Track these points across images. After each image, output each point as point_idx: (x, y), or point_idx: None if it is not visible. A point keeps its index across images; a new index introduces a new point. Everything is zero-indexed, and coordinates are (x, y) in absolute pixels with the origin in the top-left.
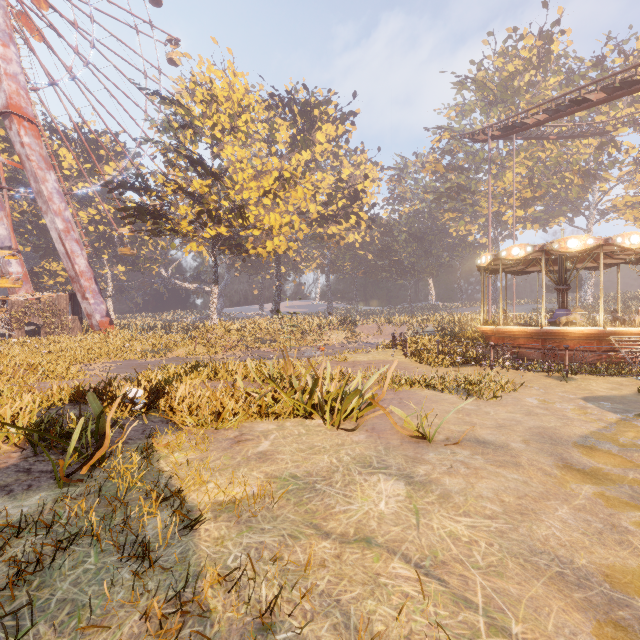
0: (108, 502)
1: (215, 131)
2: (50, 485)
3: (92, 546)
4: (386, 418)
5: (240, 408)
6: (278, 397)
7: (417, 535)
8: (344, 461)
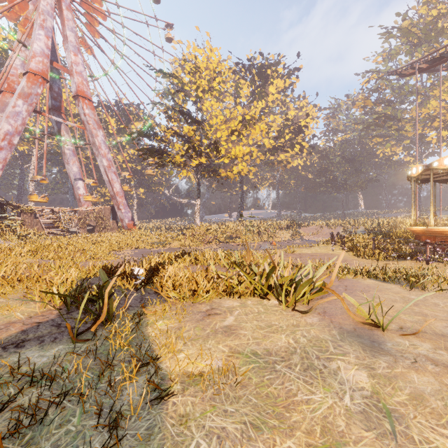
0: (101, 361)
1: (198, 92)
2: (68, 339)
3: (79, 404)
4: (335, 303)
5: (211, 287)
6: (241, 279)
7: (396, 447)
8: (301, 342)
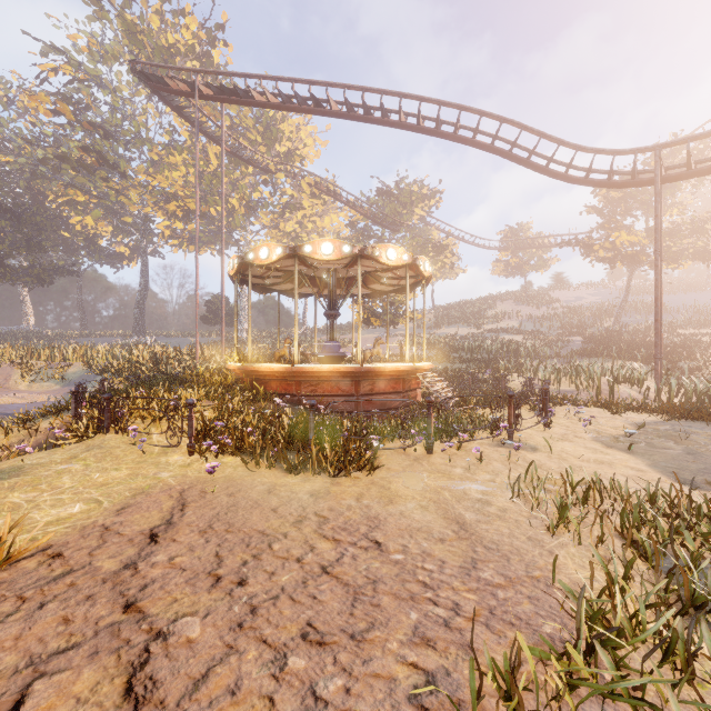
0: None
1: None
2: None
3: None
4: None
5: None
6: None
7: None
8: None
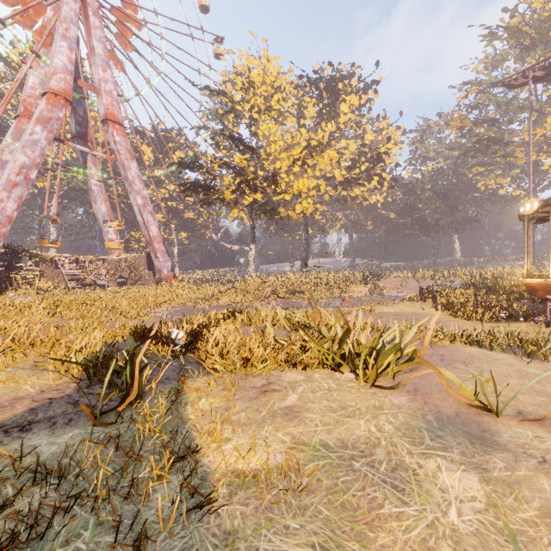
0: (125, 453)
1: (252, 113)
2: (86, 421)
3: (94, 512)
4: (429, 378)
5: (268, 355)
6: (306, 346)
7: None
8: (386, 431)
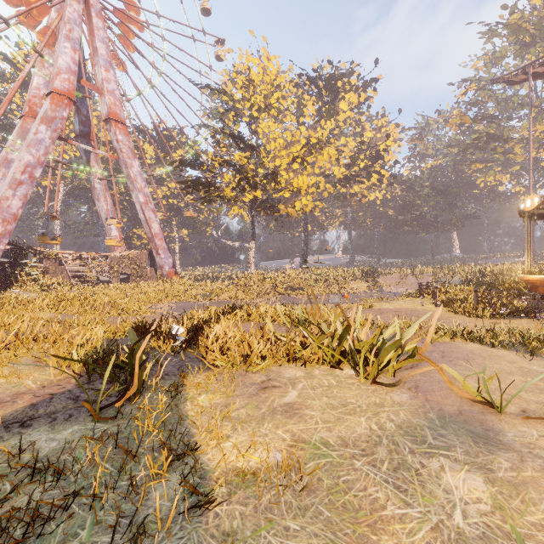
0: (123, 450)
1: (252, 111)
2: (86, 417)
3: (92, 510)
4: (430, 374)
5: (268, 351)
6: (306, 342)
7: None
8: (387, 429)
